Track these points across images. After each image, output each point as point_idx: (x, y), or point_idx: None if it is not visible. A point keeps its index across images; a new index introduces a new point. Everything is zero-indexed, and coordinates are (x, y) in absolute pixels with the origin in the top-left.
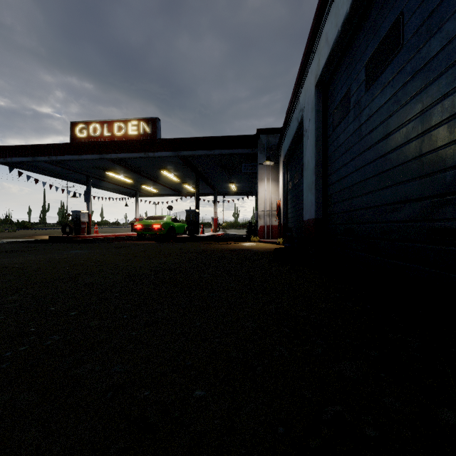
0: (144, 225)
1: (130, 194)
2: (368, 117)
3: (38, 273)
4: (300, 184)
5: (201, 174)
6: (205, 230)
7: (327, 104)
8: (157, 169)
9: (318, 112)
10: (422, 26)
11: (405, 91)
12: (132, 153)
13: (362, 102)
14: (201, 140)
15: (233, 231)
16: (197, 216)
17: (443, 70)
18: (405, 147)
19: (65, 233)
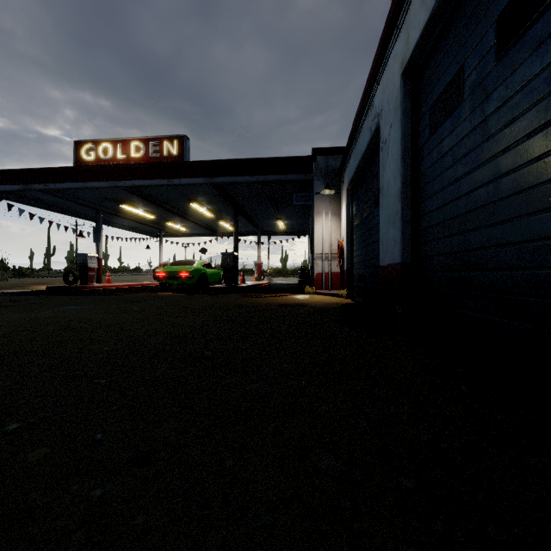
0: (169, 272)
1: (152, 234)
2: (502, 102)
3: (2, 343)
4: (372, 217)
5: (241, 207)
6: (246, 278)
7: (419, 99)
8: (185, 201)
9: (405, 113)
10: None
11: None
12: (152, 180)
13: (489, 81)
14: (240, 162)
15: (280, 279)
16: (236, 260)
17: None
18: None
19: (67, 282)
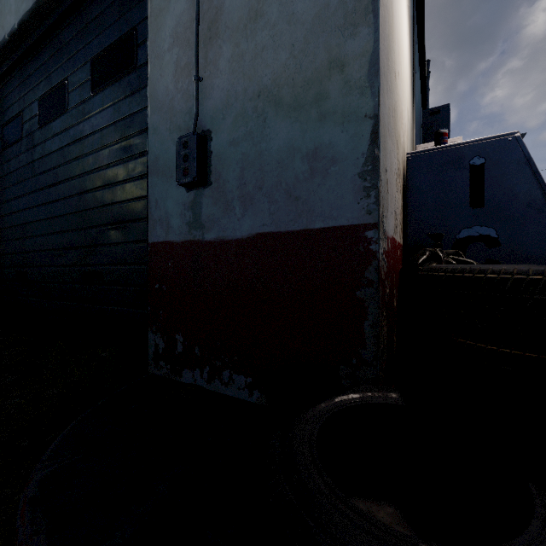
0: None
1: None
2: (41, 156)
3: None
4: None
5: None
6: None
7: None
8: None
9: None
10: (80, 106)
11: (70, 151)
12: None
13: (35, 137)
14: None
15: None
16: None
17: (91, 151)
18: (70, 200)
19: None
